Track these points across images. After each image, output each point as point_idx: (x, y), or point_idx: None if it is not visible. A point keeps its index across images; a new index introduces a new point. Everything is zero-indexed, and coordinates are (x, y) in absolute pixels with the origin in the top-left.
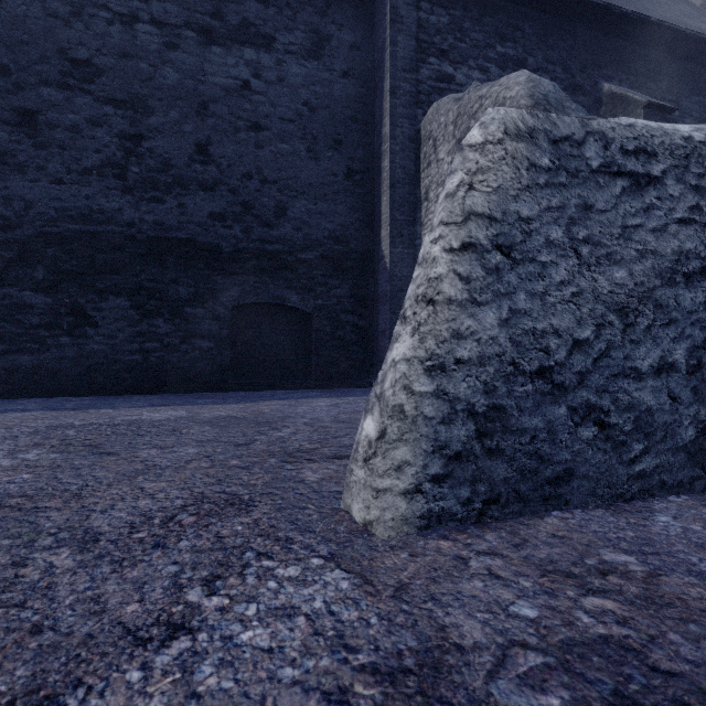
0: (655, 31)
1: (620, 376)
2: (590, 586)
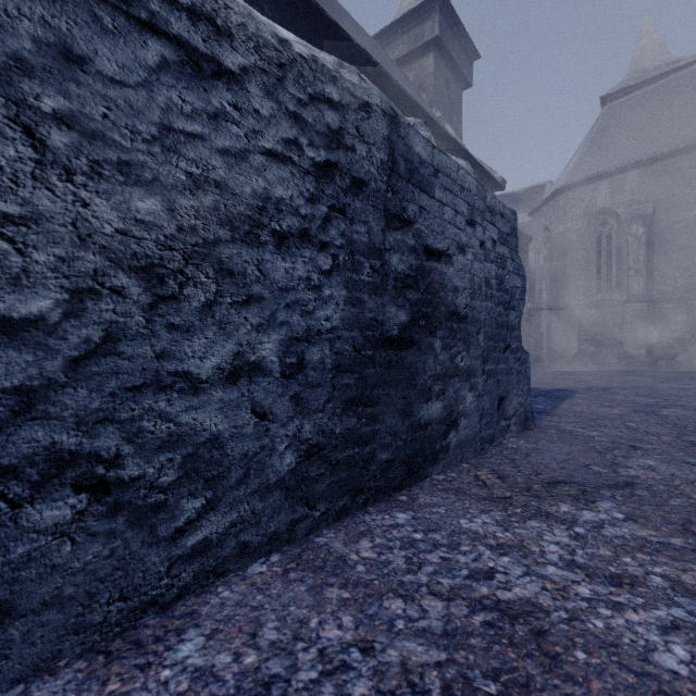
0: (376, 72)
1: (149, 389)
2: None
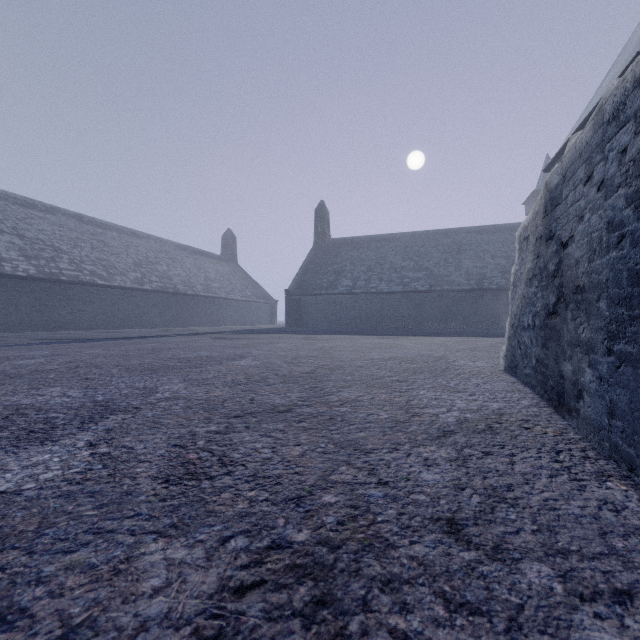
0: None
1: (522, 329)
2: (472, 372)
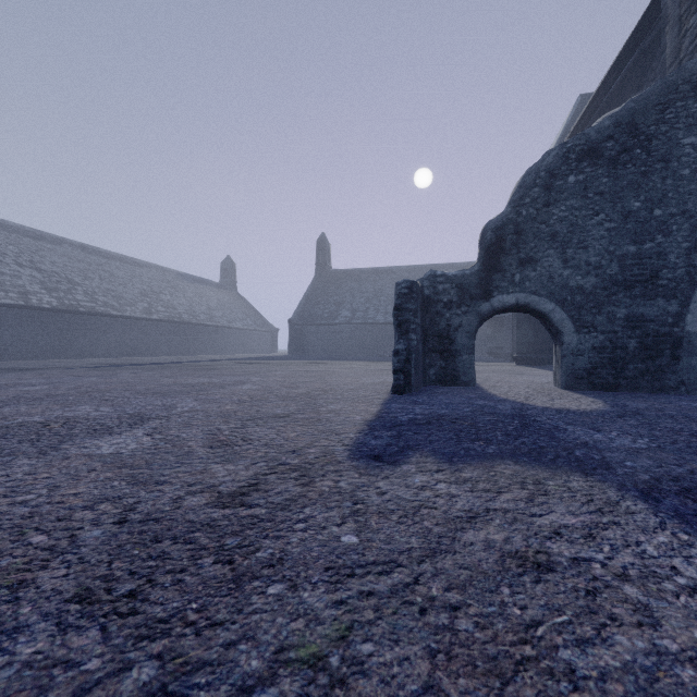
0: None
1: None
2: None
